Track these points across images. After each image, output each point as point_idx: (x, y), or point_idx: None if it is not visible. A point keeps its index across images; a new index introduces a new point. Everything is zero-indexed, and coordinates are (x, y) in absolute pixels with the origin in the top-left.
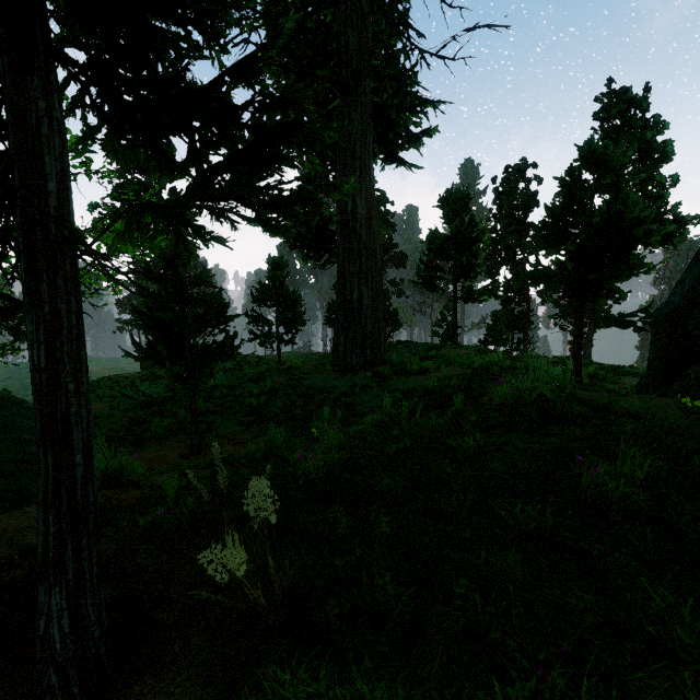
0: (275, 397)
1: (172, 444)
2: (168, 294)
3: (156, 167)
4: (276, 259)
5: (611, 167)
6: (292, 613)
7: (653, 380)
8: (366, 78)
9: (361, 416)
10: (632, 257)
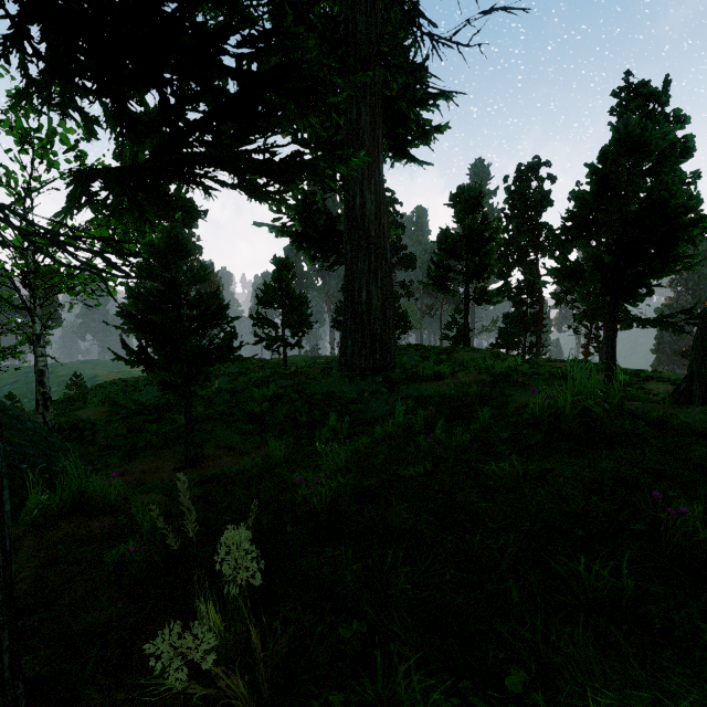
0: (278, 403)
1: (167, 454)
2: (160, 293)
3: (116, 124)
4: (281, 260)
5: (650, 150)
6: (283, 702)
7: (700, 387)
8: (376, 66)
9: (370, 425)
10: (677, 249)
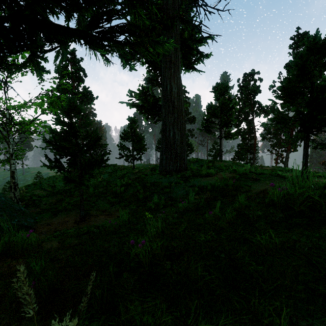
0: (129, 188)
1: (72, 214)
2: (65, 131)
3: None
4: (132, 118)
5: None
6: None
7: None
8: (177, 21)
9: (175, 200)
10: None
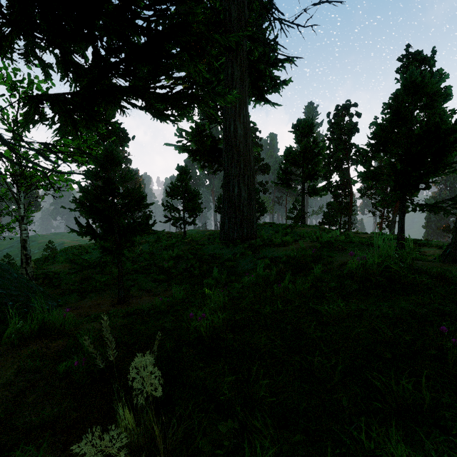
0: (180, 261)
1: (106, 295)
2: (101, 188)
3: (62, 67)
4: (182, 167)
5: (428, 92)
6: None
7: None
8: (244, 40)
9: (240, 276)
10: (447, 158)
